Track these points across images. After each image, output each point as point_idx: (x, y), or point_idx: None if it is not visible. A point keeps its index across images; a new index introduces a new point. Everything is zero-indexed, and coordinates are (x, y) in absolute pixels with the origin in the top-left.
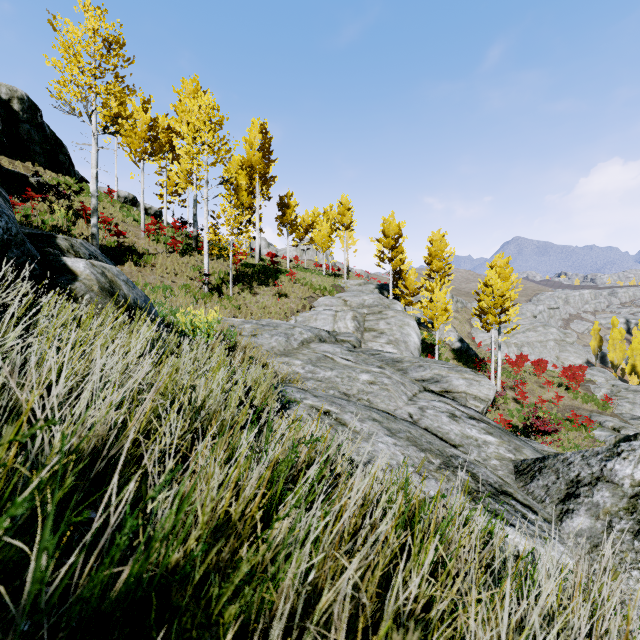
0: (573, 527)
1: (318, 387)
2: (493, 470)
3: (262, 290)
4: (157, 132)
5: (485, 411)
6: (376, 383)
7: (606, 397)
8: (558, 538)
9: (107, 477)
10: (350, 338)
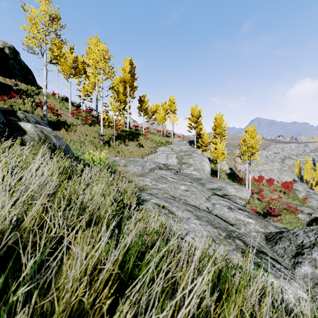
0: (302, 272)
1: (158, 192)
2: (253, 238)
3: (130, 143)
4: (77, 64)
5: (245, 205)
6: (189, 190)
7: (304, 197)
8: (293, 278)
9: (9, 258)
10: (175, 167)
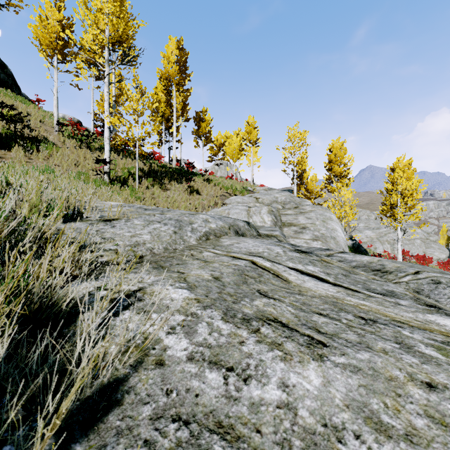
0: None
1: None
2: None
3: (173, 186)
4: (70, 31)
5: None
6: None
7: None
8: None
9: None
10: (275, 232)
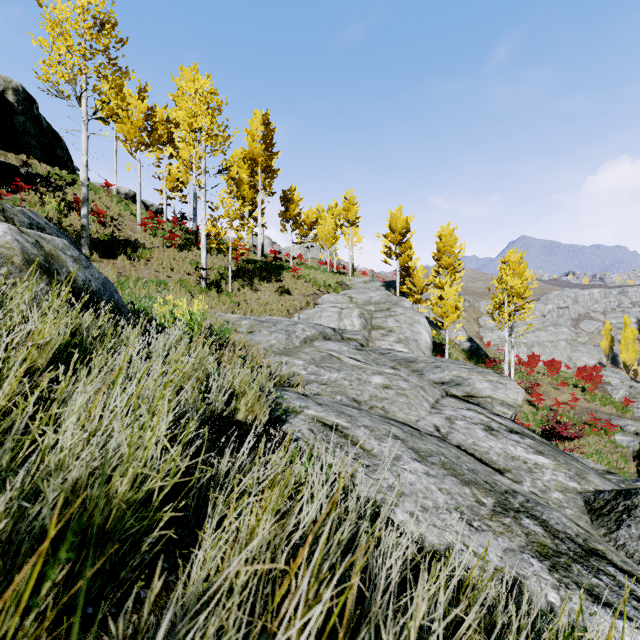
0: None
1: (322, 391)
2: (558, 508)
3: (263, 286)
4: (154, 121)
5: (513, 418)
6: (391, 387)
7: (625, 399)
8: None
9: None
10: (357, 336)
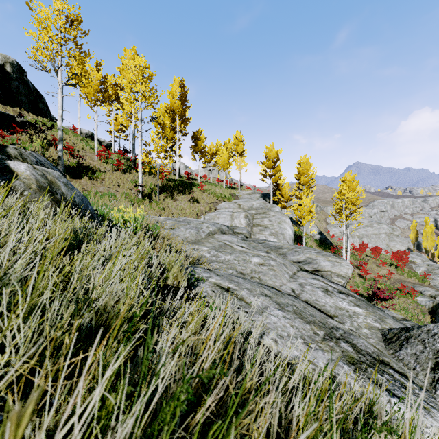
0: None
1: (220, 267)
2: (365, 338)
3: (180, 197)
4: (106, 86)
5: (345, 285)
6: (265, 264)
7: (424, 273)
8: (436, 407)
9: None
10: (243, 231)
